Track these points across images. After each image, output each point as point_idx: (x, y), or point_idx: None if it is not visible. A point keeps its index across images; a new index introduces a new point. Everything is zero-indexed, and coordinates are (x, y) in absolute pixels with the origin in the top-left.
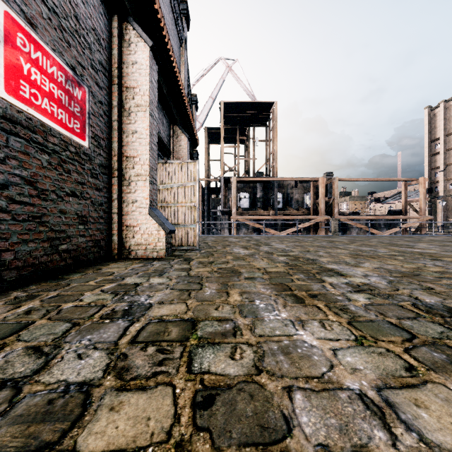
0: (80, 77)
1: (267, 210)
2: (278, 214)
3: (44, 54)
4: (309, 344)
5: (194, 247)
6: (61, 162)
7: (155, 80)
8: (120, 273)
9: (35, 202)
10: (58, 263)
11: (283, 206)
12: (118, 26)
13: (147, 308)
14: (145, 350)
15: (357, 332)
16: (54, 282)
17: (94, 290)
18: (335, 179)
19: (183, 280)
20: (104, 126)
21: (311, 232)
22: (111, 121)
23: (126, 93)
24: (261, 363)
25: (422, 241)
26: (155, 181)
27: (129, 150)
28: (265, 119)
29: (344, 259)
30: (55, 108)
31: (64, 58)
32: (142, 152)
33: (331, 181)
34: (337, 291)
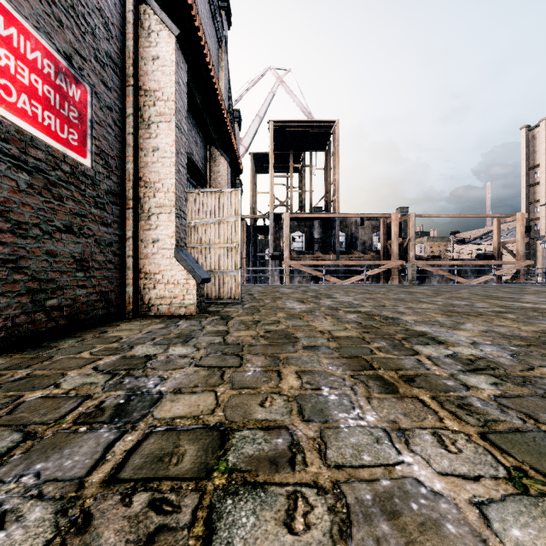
0: (78, 70)
1: (326, 253)
2: (340, 258)
3: (22, 32)
4: (429, 488)
5: (235, 300)
6: (49, 185)
7: (184, 82)
8: (130, 339)
9: (7, 239)
10: (45, 325)
11: (346, 249)
12: (133, 9)
13: (153, 403)
14: (129, 503)
15: (504, 458)
16: (33, 354)
17: (84, 367)
18: (411, 215)
19: (216, 349)
20: (114, 140)
21: (381, 280)
22: (125, 135)
23: (144, 98)
24: (347, 544)
25: (527, 292)
26: (184, 214)
27: (149, 173)
28: (325, 142)
29: (435, 318)
30: (39, 109)
31: (53, 42)
32: (165, 175)
33: (406, 217)
34: (442, 370)
